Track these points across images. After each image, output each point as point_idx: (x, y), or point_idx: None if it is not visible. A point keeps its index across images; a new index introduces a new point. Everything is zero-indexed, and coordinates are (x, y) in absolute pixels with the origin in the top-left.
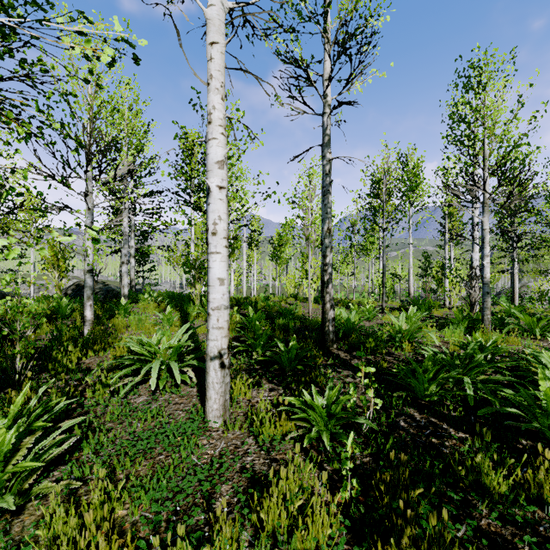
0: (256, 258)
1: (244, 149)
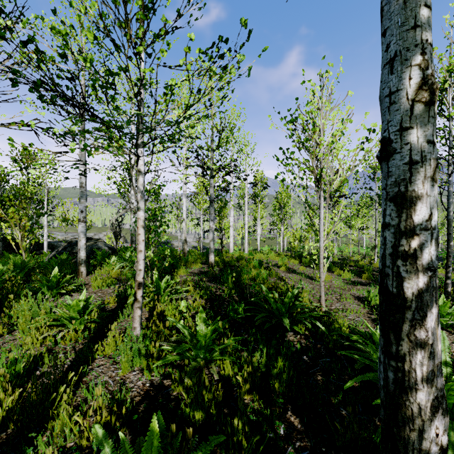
0: (261, 212)
1: (190, 1)
